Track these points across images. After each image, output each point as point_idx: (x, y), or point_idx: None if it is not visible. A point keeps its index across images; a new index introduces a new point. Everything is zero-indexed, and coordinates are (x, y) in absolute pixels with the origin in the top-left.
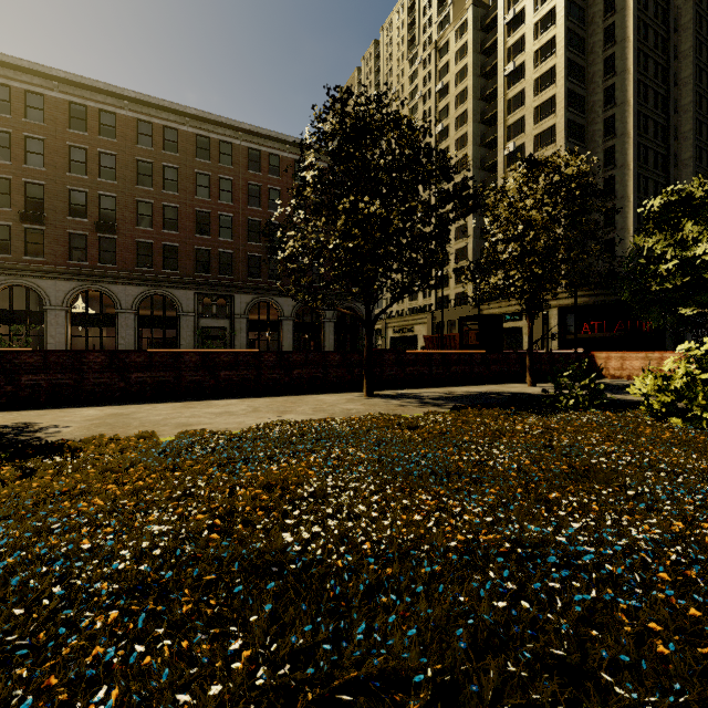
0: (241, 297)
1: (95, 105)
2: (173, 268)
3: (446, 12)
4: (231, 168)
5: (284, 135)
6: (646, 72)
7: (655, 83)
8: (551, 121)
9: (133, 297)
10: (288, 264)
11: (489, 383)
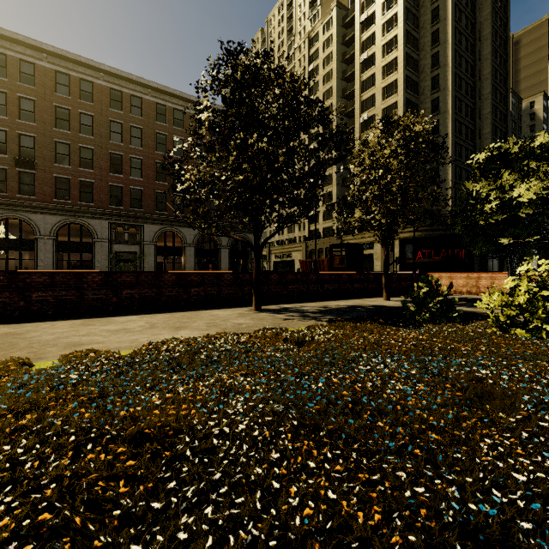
0: (150, 226)
1: (15, 55)
2: (89, 201)
3: (316, 11)
4: (141, 119)
5: (187, 94)
6: (460, 67)
7: (466, 76)
8: (394, 98)
9: (51, 224)
10: (186, 196)
11: (353, 297)
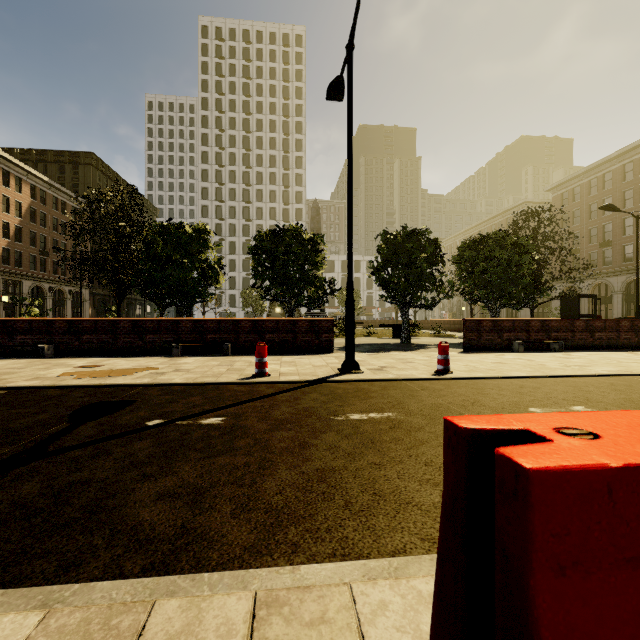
0: None
1: (600, 174)
2: None
3: None
4: None
5: None
6: None
7: None
8: None
9: (620, 283)
10: None
11: None
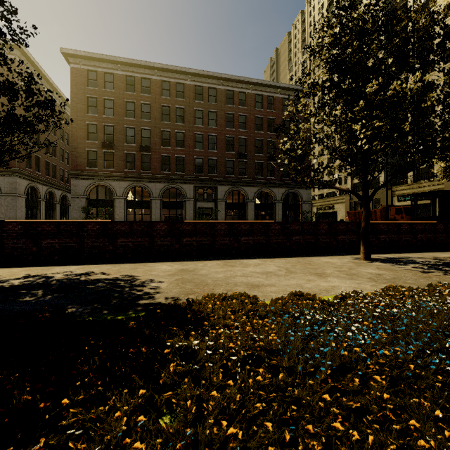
0: (222, 187)
1: (139, 75)
2: (180, 171)
3: None
4: (216, 104)
5: (249, 78)
6: None
7: None
8: None
9: (159, 189)
10: (290, 153)
11: None
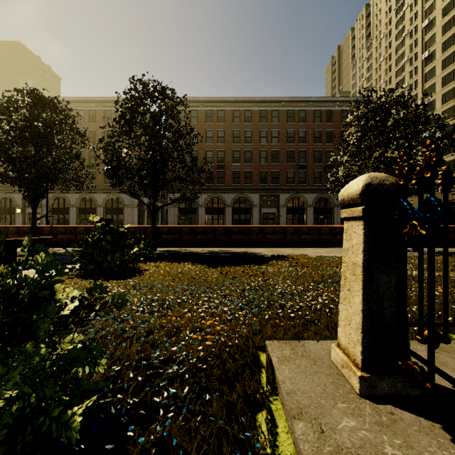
0: (283, 195)
1: (216, 109)
2: (247, 182)
3: None
4: (278, 124)
5: (308, 97)
6: None
7: None
8: None
9: (231, 199)
10: (335, 183)
11: None
